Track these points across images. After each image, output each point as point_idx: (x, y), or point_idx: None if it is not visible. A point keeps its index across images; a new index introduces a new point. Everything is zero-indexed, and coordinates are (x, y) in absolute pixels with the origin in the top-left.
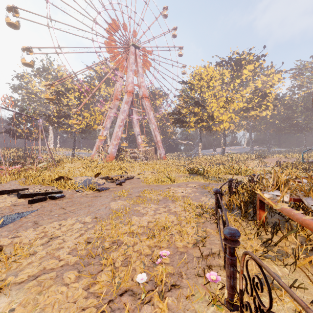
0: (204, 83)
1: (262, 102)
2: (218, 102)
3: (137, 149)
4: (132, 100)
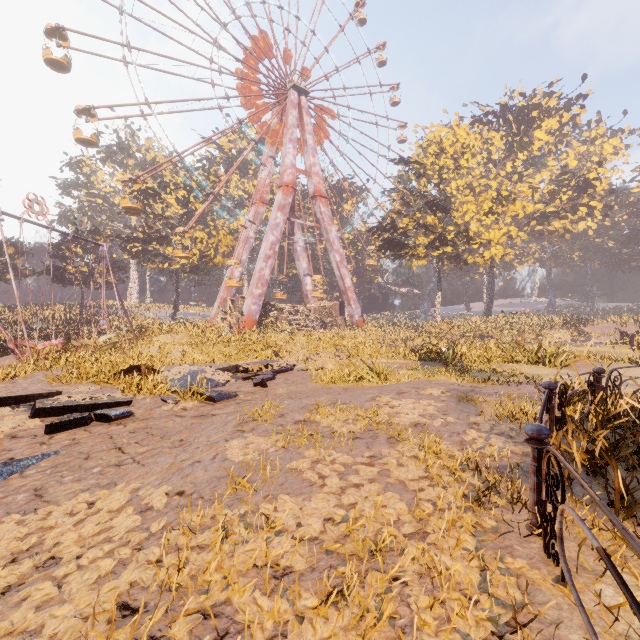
0: (447, 162)
1: (578, 200)
2: (479, 203)
3: (304, 306)
4: (292, 204)
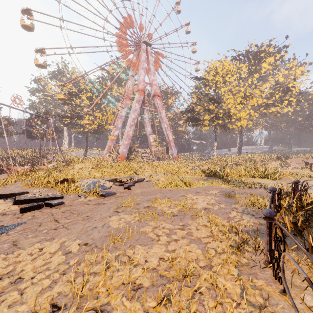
0: (219, 79)
1: (284, 97)
2: (235, 98)
3: (149, 149)
4: (143, 99)
